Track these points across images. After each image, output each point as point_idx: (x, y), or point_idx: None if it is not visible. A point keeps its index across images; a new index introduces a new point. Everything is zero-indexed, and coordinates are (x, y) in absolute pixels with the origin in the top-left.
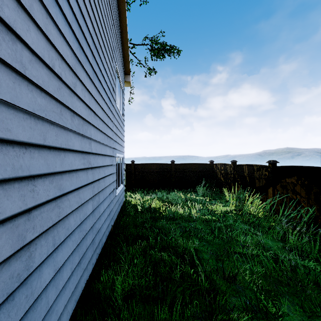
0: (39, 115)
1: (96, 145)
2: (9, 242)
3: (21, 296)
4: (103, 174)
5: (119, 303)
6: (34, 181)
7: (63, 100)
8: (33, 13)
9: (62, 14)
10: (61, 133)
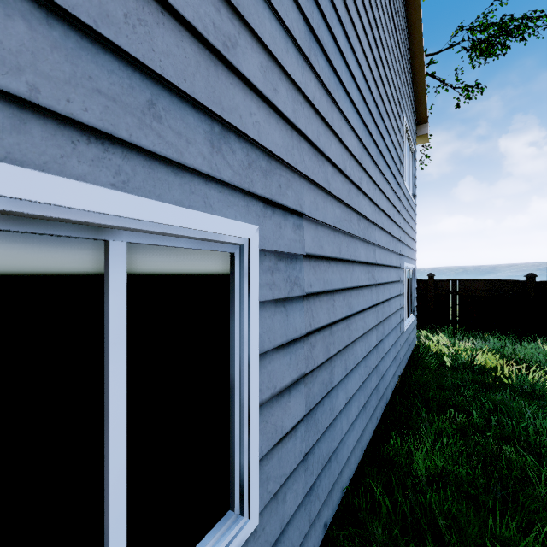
0: (337, 227)
1: (380, 253)
2: (322, 349)
3: (327, 406)
4: (388, 294)
5: (421, 483)
6: (333, 296)
7: (352, 204)
8: (334, 125)
9: (351, 103)
10: (350, 242)
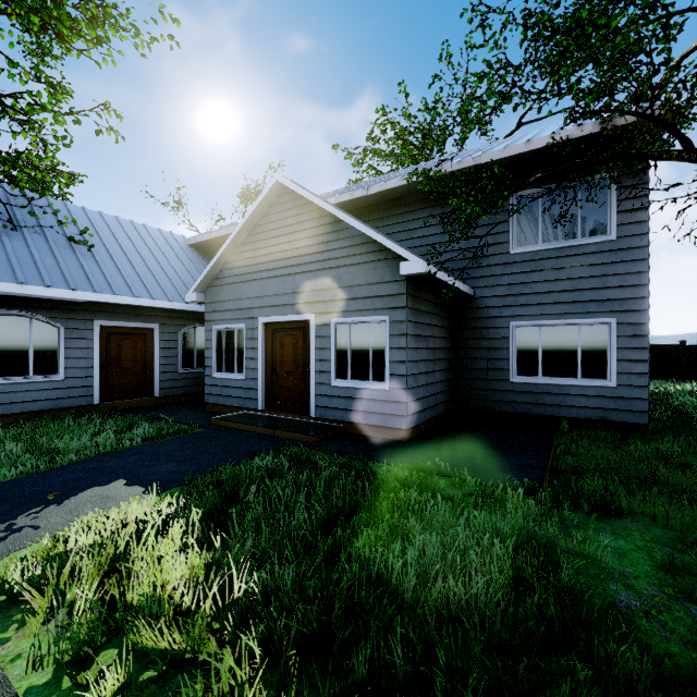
0: None
1: None
2: None
3: None
4: None
5: None
6: None
7: None
8: None
9: None
10: None
